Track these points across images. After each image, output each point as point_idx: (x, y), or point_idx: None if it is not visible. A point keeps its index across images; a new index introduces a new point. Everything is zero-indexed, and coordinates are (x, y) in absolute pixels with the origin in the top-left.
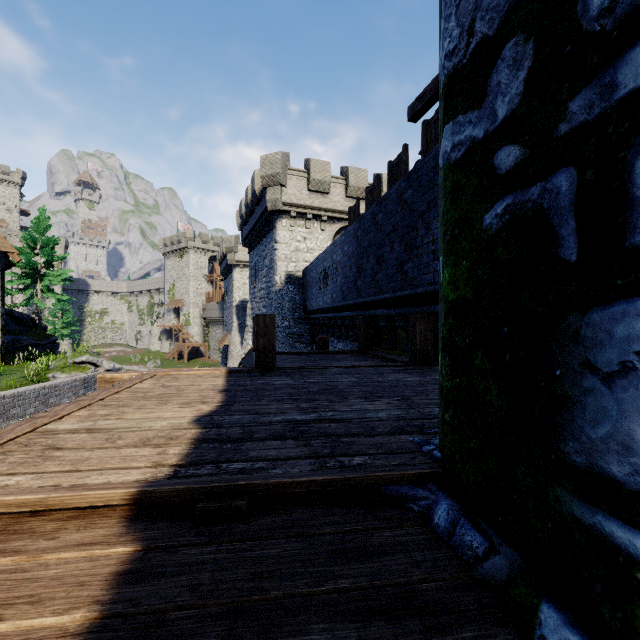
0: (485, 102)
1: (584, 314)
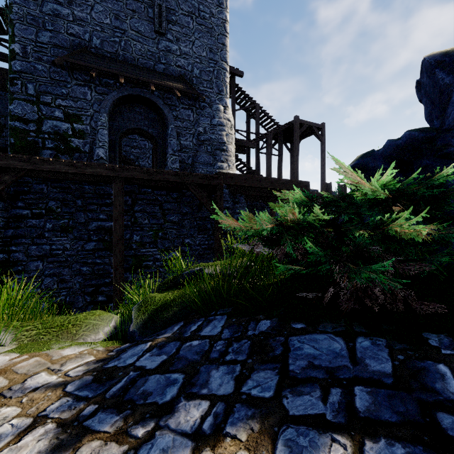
0: (28, 126)
1: (42, 150)
